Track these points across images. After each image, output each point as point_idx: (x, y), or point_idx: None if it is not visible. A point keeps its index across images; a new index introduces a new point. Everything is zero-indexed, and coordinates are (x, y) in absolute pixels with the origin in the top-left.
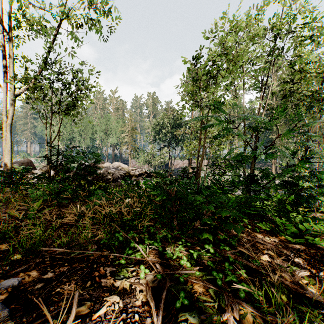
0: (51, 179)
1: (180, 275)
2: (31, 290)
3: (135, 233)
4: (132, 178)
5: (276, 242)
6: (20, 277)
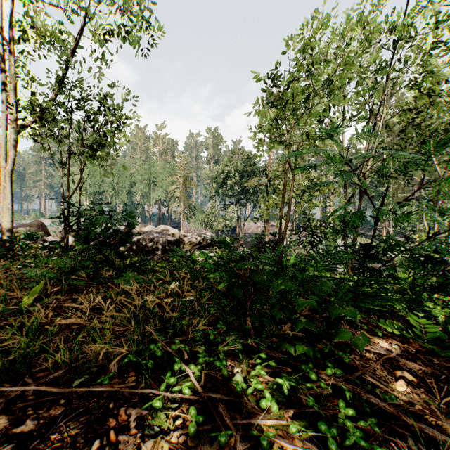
0: (69, 249)
1: (262, 431)
2: None
3: (184, 343)
4: (185, 248)
5: (411, 354)
6: None
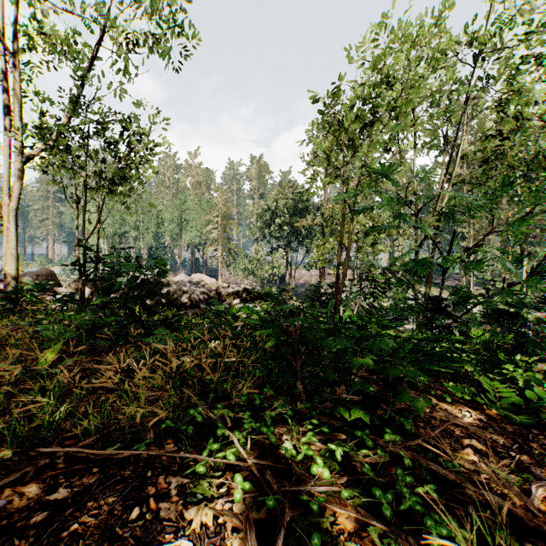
0: (85, 303)
1: (312, 497)
2: (22, 527)
3: (227, 407)
4: (224, 301)
5: (483, 422)
6: (5, 498)
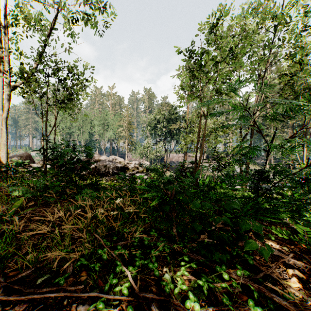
0: (47, 173)
1: None
2: None
3: (124, 248)
4: (128, 172)
5: (298, 254)
6: None
